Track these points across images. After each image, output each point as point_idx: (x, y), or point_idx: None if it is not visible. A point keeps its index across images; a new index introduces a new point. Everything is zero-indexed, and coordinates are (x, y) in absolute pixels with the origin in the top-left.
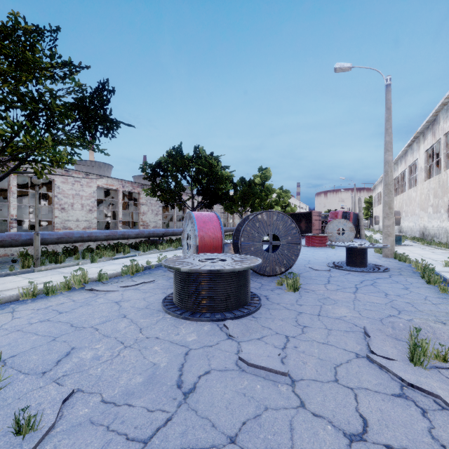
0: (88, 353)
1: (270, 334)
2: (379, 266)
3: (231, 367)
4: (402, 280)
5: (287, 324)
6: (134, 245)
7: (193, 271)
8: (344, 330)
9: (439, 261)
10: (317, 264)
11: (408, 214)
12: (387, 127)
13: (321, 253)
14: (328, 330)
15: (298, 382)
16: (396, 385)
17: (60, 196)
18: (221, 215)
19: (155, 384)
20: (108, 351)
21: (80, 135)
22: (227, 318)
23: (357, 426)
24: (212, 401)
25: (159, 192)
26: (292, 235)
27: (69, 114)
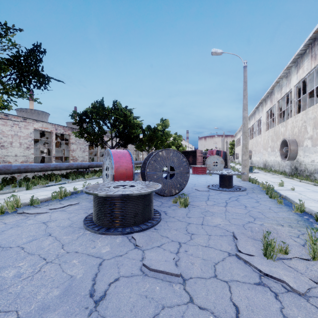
0: (11, 272)
1: (167, 242)
2: (240, 187)
3: (136, 273)
4: (254, 196)
5: (180, 233)
6: (65, 175)
7: (108, 196)
8: (219, 234)
9: (275, 182)
10: (200, 186)
11: (256, 152)
12: (244, 94)
13: (203, 179)
14: (209, 235)
15: (188, 280)
16: (256, 275)
17: (0, 135)
18: (133, 152)
19: (70, 295)
20: (30, 268)
21: (14, 86)
22: (135, 231)
23: (232, 314)
24: (119, 306)
25: (86, 134)
26: (184, 166)
27: (4, 67)
